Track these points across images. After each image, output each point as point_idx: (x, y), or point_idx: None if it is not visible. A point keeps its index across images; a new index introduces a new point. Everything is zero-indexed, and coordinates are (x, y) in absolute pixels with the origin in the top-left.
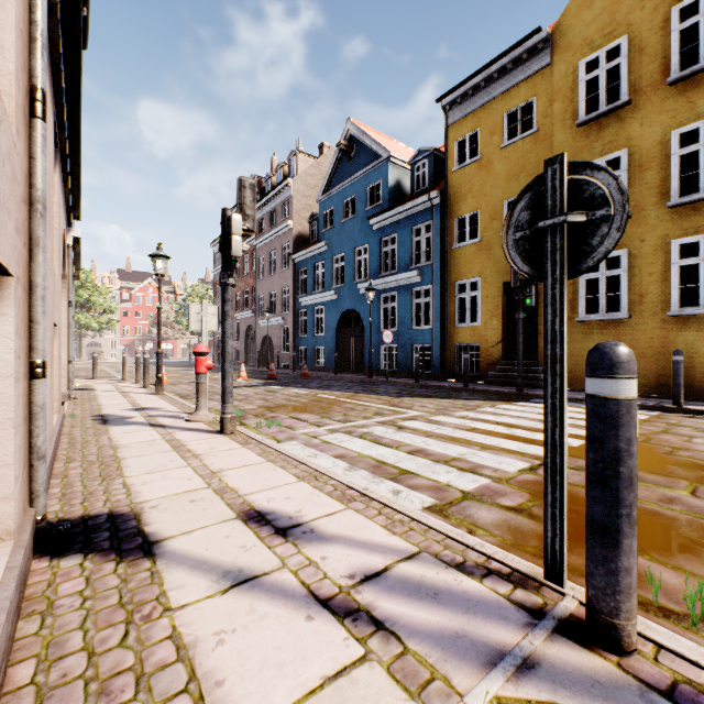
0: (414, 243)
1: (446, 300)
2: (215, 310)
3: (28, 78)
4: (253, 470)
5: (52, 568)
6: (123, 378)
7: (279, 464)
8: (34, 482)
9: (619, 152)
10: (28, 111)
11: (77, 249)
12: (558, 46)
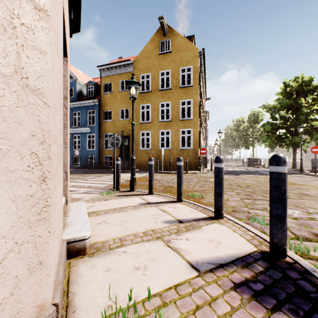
0: (88, 117)
1: (100, 140)
2: None
3: None
4: None
5: None
6: None
7: None
8: None
9: (149, 104)
10: None
11: None
12: (135, 67)
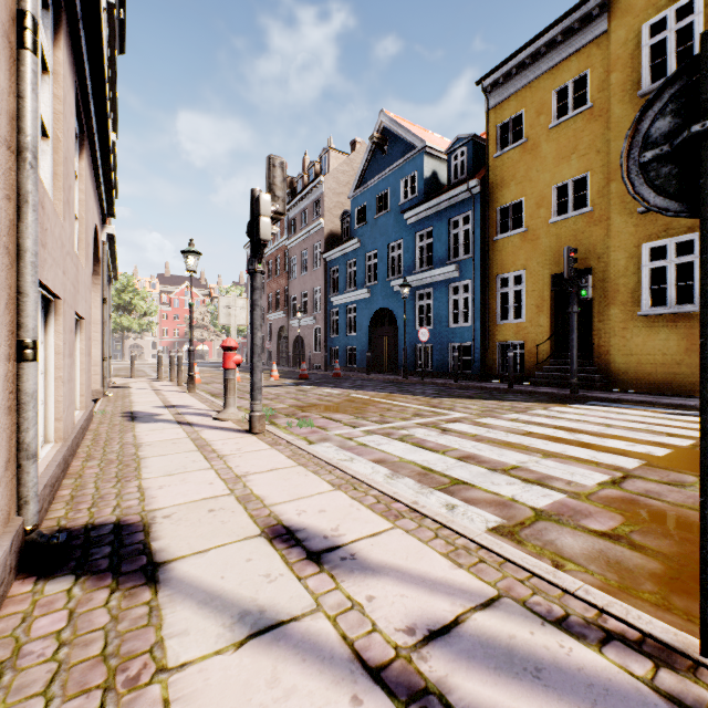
0: (451, 236)
1: (486, 296)
2: (244, 303)
3: (16, 4)
4: (282, 475)
5: (34, 594)
6: (159, 377)
7: (312, 469)
8: (22, 485)
9: None
10: (16, 43)
11: (112, 247)
12: (616, 10)
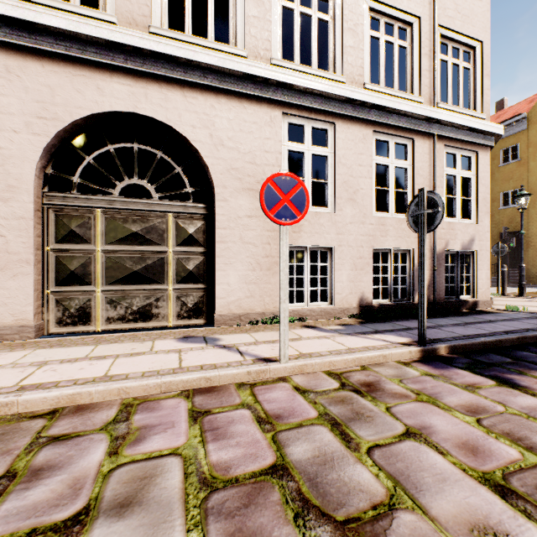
0: None
1: None
2: None
3: None
4: None
5: None
6: None
7: None
8: None
9: None
10: None
11: None
12: (531, 121)
